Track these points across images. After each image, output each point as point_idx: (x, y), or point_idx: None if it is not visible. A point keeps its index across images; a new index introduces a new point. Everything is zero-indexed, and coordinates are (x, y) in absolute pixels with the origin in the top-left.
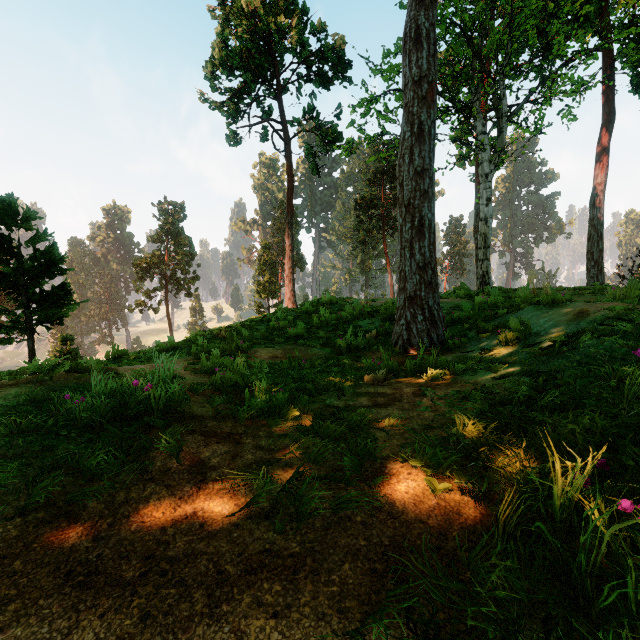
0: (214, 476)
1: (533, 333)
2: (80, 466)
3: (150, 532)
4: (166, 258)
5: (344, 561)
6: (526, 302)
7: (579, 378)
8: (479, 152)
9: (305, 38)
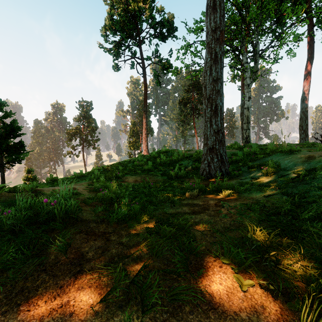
0: (86, 270)
1: (282, 168)
2: None
3: (31, 321)
4: (83, 129)
5: None
6: (273, 151)
7: (321, 197)
8: (244, 73)
9: (153, 15)
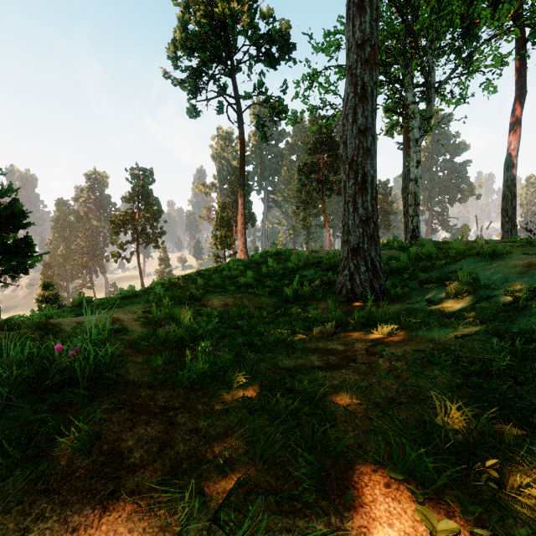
0: (124, 495)
1: (482, 285)
2: None
3: None
4: (137, 216)
5: None
6: (461, 254)
7: None
8: (410, 120)
9: (255, 23)
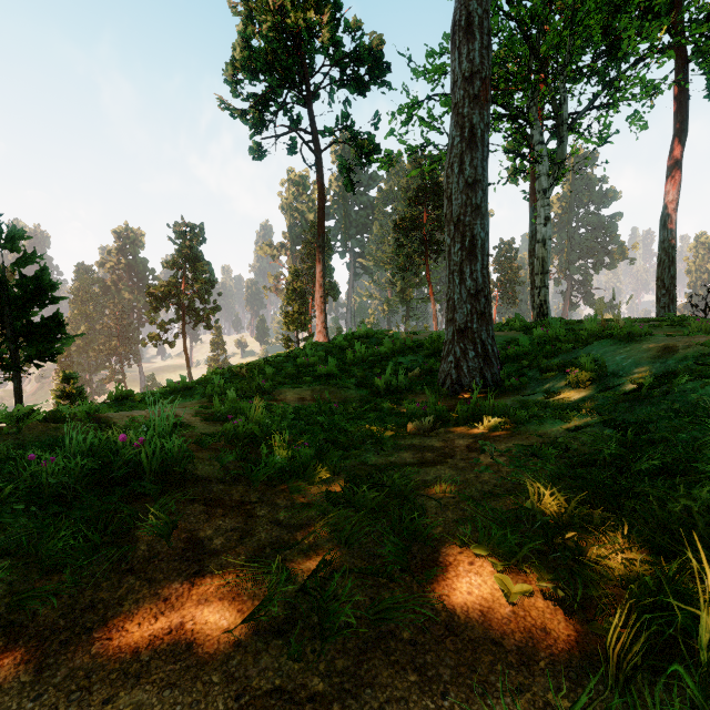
0: (212, 569)
1: (609, 373)
2: (38, 552)
3: (117, 656)
4: (183, 286)
5: (387, 709)
6: (594, 335)
7: (679, 431)
8: (536, 165)
9: (338, 37)
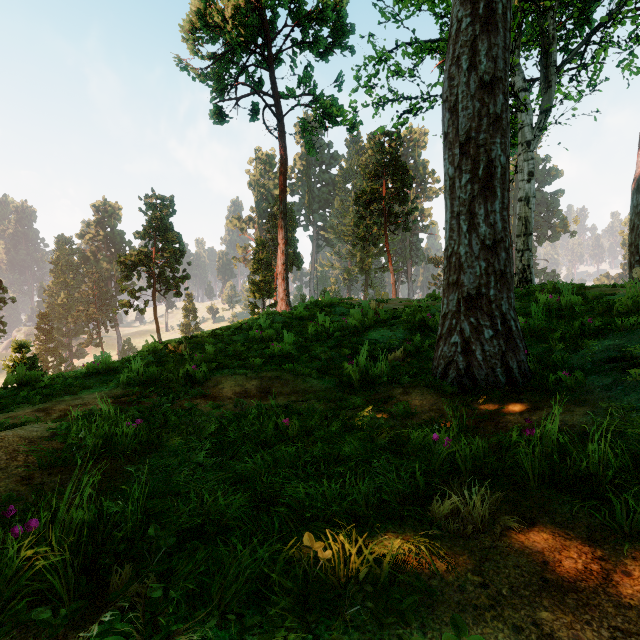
0: None
1: None
2: None
3: None
4: (154, 255)
5: None
6: None
7: None
8: (518, 114)
9: None
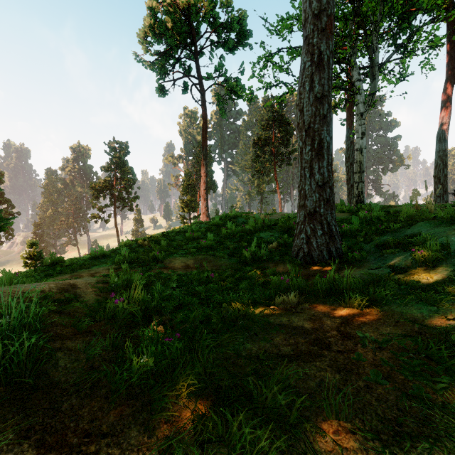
0: None
1: (452, 253)
2: None
3: None
4: (114, 183)
5: None
6: (412, 217)
7: None
8: (355, 96)
9: (216, 12)
